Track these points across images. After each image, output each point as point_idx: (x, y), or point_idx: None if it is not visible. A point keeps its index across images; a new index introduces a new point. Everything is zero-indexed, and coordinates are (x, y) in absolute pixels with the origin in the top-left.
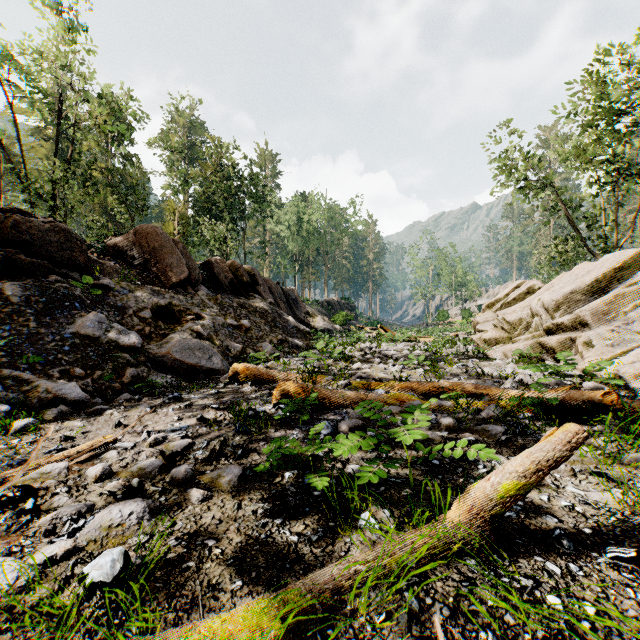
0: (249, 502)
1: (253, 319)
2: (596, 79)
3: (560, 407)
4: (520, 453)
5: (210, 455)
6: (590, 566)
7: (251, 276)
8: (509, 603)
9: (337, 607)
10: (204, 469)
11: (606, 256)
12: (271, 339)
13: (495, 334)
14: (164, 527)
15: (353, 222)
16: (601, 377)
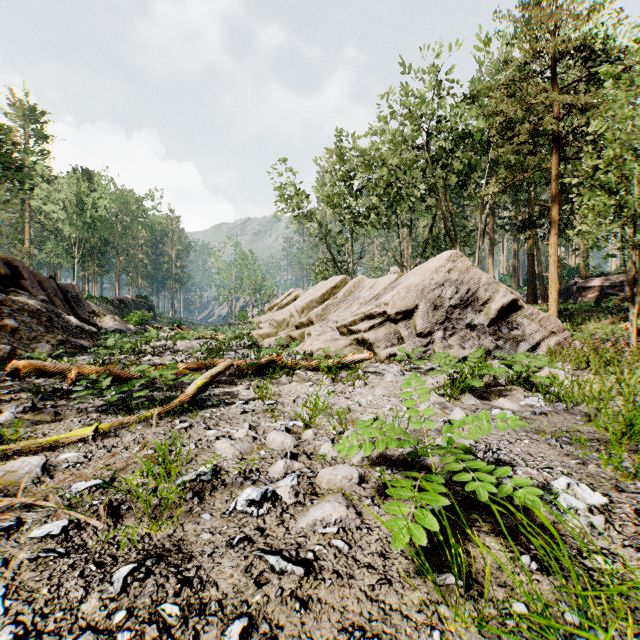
0: (67, 419)
1: (22, 319)
2: (340, 152)
3: (266, 366)
4: (208, 372)
5: (25, 409)
6: (229, 407)
7: (12, 268)
8: (192, 417)
9: (122, 429)
10: (23, 416)
11: (330, 279)
12: (48, 340)
13: (268, 330)
14: (12, 432)
15: (152, 216)
16: (306, 353)
